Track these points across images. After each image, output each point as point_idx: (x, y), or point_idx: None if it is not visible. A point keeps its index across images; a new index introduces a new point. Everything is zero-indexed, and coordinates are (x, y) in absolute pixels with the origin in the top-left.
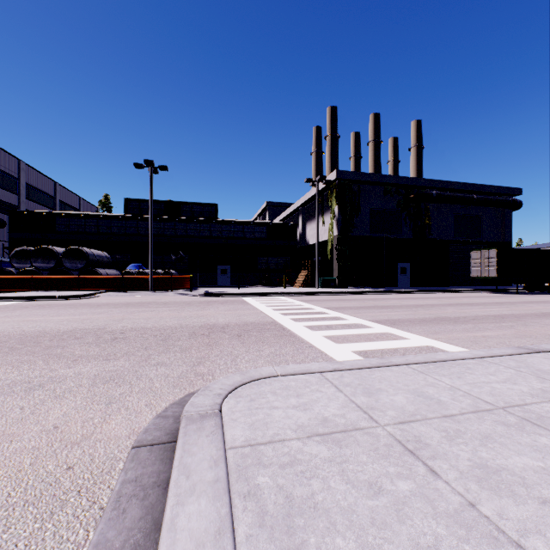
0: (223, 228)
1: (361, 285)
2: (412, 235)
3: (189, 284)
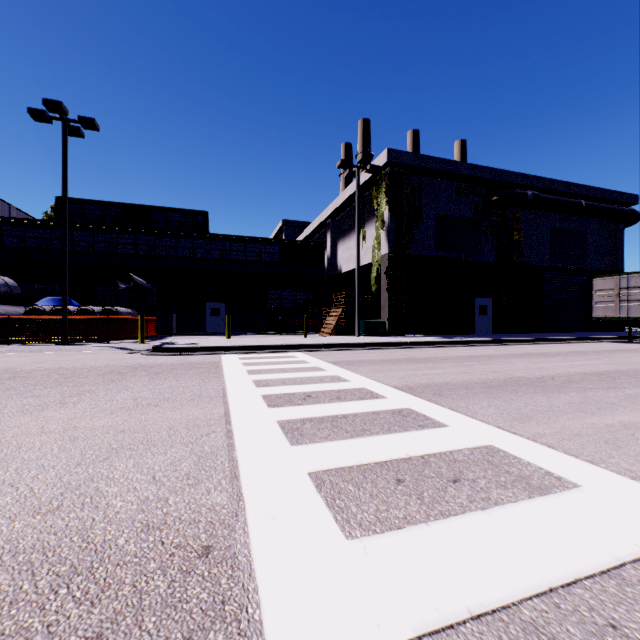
0: (212, 245)
1: (419, 332)
2: (494, 257)
3: (146, 331)
